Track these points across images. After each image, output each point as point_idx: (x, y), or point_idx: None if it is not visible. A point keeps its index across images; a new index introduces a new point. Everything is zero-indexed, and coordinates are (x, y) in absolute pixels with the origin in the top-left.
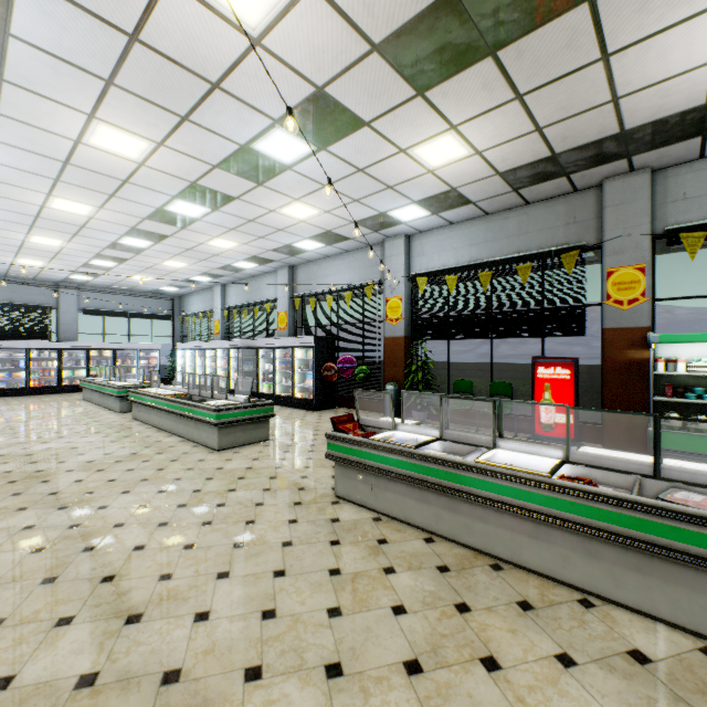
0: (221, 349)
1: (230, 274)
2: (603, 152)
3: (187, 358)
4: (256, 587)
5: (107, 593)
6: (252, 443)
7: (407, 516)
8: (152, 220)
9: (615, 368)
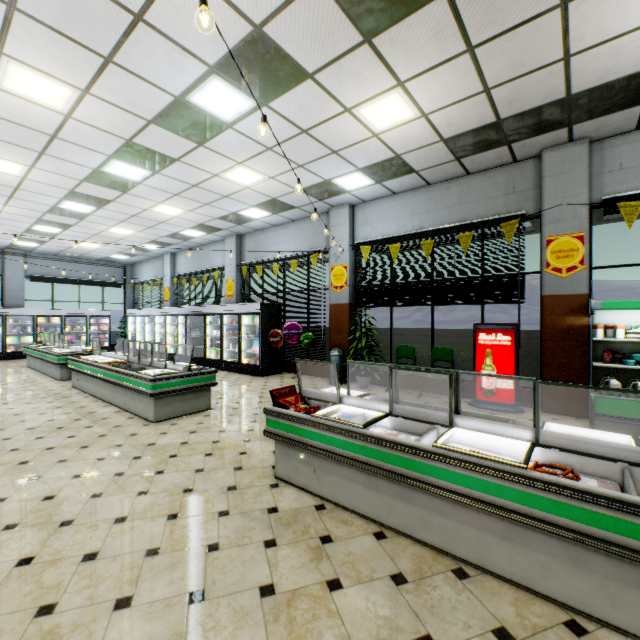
0: (170, 316)
1: (179, 242)
2: (546, 120)
3: (137, 324)
4: (163, 621)
5: None
6: (192, 413)
7: (354, 504)
8: (91, 182)
9: (554, 334)
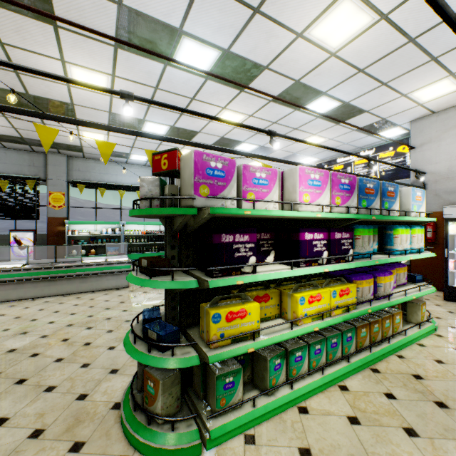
0: None
1: None
2: None
3: None
4: None
5: None
6: None
7: None
8: None
9: (53, 234)
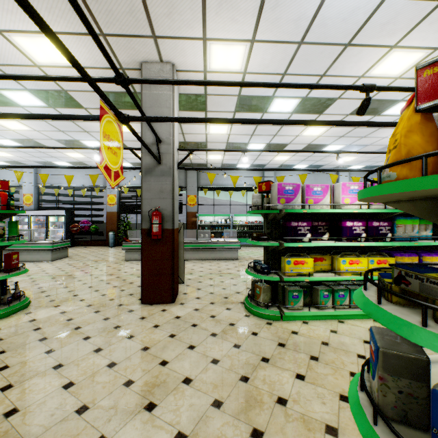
0: None
1: None
2: (187, 165)
3: None
4: (130, 269)
5: (97, 275)
6: (63, 258)
7: None
8: None
9: (190, 223)
